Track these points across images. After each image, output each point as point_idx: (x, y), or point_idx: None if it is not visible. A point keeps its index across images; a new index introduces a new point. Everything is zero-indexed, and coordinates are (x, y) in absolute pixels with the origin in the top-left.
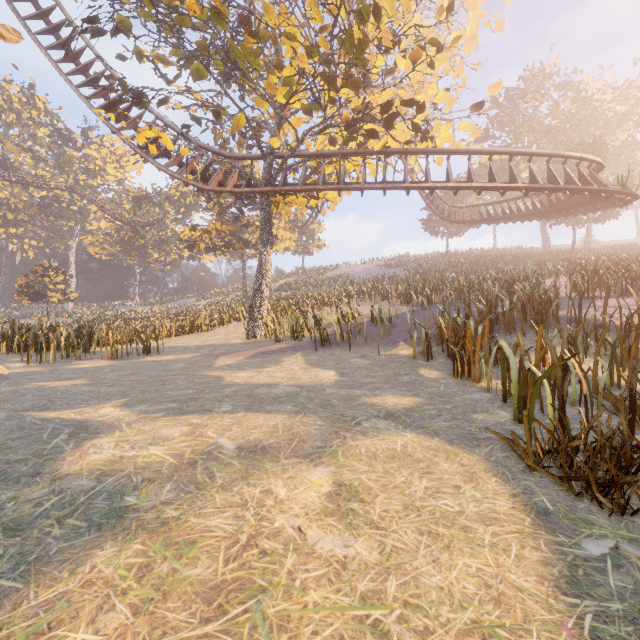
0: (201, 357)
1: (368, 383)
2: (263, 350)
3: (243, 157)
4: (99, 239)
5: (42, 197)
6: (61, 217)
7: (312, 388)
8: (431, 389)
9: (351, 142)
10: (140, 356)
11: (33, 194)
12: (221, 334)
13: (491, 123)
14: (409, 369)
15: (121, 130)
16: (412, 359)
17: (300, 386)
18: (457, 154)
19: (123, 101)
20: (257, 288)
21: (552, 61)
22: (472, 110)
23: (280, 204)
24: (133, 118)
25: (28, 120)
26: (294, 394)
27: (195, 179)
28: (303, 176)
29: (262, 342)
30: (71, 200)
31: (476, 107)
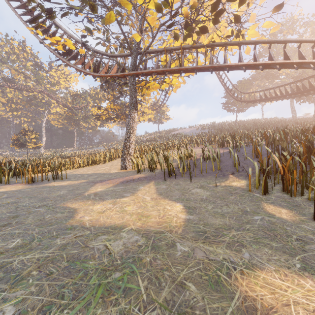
0: (84, 183)
1: (222, 228)
2: (128, 178)
3: (119, 55)
4: (56, 117)
5: (28, 96)
6: (37, 106)
7: (159, 239)
8: (314, 248)
9: (188, 40)
10: (49, 181)
11: (24, 95)
12: (107, 166)
13: (262, 48)
14: (252, 204)
15: (50, 45)
16: (247, 191)
17: (146, 233)
18: (262, 44)
19: (41, 17)
20: (127, 137)
21: (298, 12)
22: (273, 11)
23: (144, 89)
24: (48, 28)
25: (23, 59)
26: (134, 257)
27: (91, 71)
28: (156, 64)
29: (129, 172)
30: (42, 97)
31: (277, 9)
